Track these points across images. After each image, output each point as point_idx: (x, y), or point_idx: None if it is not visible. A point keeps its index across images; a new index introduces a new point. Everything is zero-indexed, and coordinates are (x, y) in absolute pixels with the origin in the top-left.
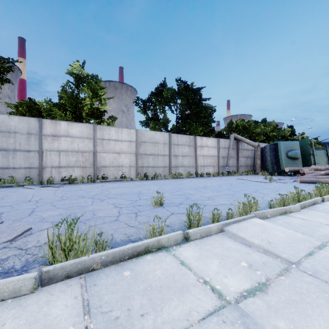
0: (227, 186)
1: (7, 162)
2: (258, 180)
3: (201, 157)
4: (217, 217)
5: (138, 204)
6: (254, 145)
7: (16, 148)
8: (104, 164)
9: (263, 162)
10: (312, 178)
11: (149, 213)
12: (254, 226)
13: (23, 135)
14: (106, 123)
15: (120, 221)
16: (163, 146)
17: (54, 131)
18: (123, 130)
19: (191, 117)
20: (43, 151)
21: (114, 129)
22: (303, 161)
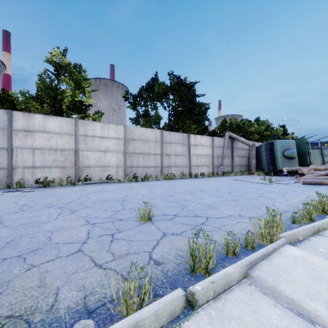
0: (227, 189)
1: None
2: (256, 181)
3: (195, 156)
4: (232, 244)
5: (119, 218)
6: (249, 144)
7: None
8: (88, 164)
9: (259, 162)
10: (315, 179)
11: (132, 234)
12: (296, 265)
13: None
14: (91, 118)
15: (83, 254)
16: (155, 144)
17: (26, 126)
18: (109, 126)
19: (184, 114)
20: (13, 149)
21: (100, 124)
22: (299, 160)
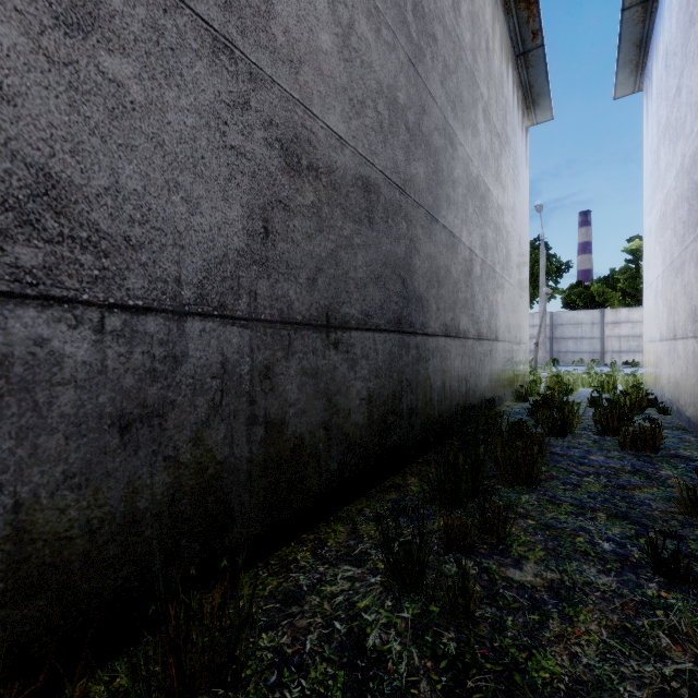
0: None
1: (576, 347)
2: None
3: None
4: None
5: None
6: None
7: (582, 336)
8: None
9: None
10: None
11: None
12: None
13: (587, 325)
14: None
15: None
16: None
17: (614, 319)
18: None
19: None
20: (604, 338)
21: None
22: None
